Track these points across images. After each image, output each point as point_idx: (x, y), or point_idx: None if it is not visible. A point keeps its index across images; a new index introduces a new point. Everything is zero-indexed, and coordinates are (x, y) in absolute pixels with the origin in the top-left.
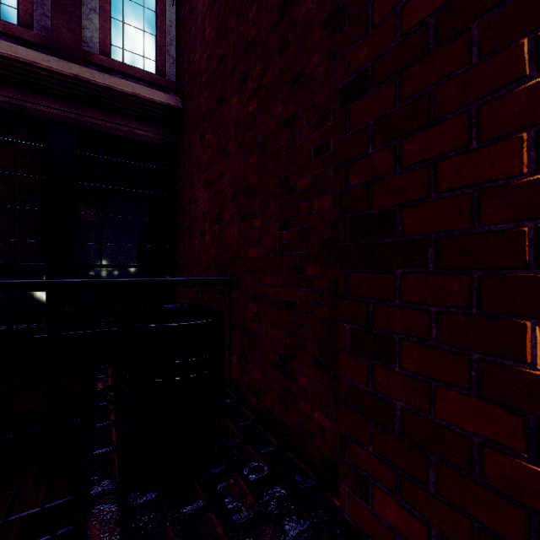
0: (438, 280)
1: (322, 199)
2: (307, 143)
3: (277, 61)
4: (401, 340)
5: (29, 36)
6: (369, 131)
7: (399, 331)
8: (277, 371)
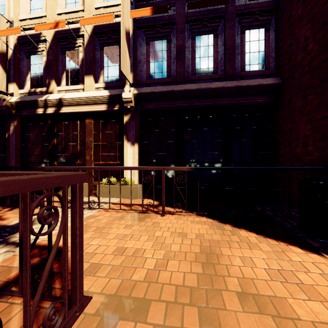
0: None
1: None
2: None
3: None
4: None
5: (217, 76)
6: None
7: None
8: None
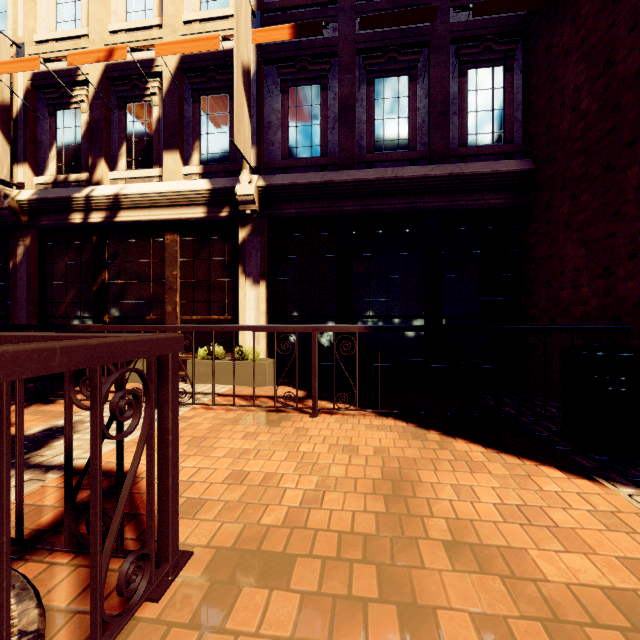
0: None
1: None
2: None
3: None
4: None
5: (415, 155)
6: None
7: None
8: None
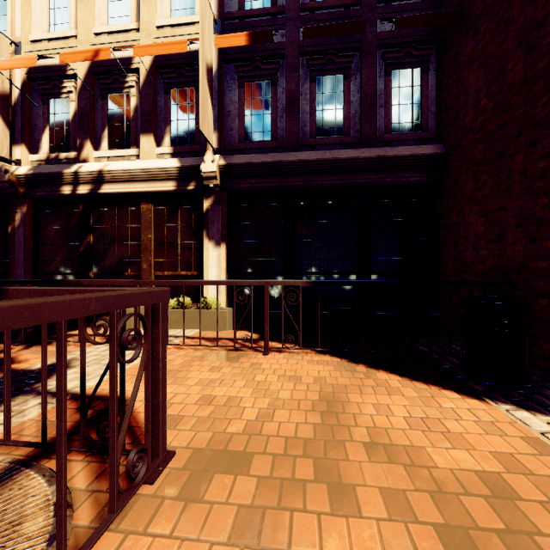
0: None
1: None
2: None
3: None
4: None
5: (349, 140)
6: None
7: None
8: None
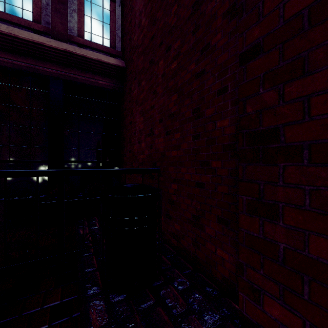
0: (310, 170)
1: (223, 121)
2: (212, 87)
3: (191, 38)
4: (283, 206)
5: (38, 28)
6: (260, 79)
7: (282, 200)
8: (191, 225)
